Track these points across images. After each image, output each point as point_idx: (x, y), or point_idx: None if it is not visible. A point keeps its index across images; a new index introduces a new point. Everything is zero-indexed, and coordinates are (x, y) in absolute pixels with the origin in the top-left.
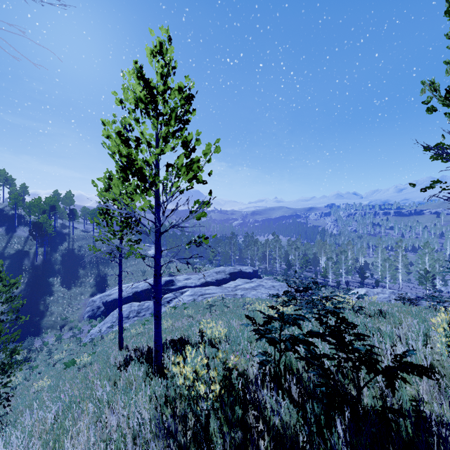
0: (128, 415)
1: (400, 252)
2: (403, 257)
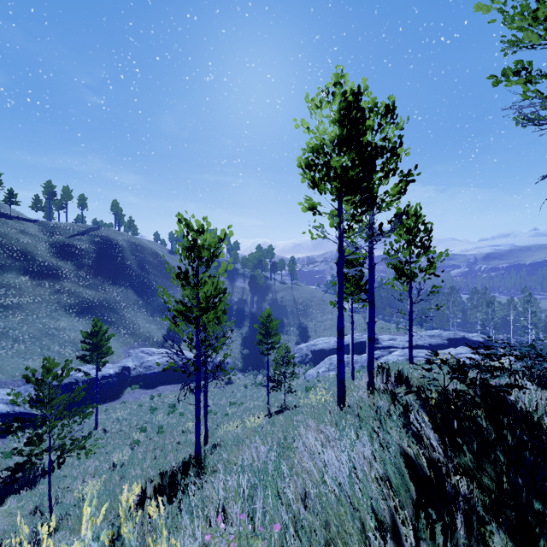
0: None
1: None
2: None
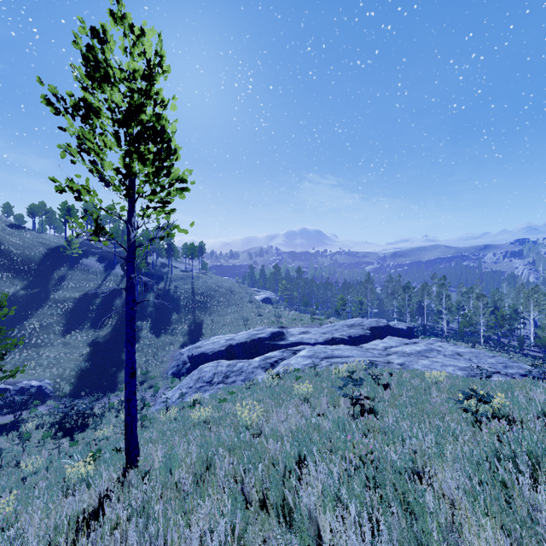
0: None
1: None
2: None
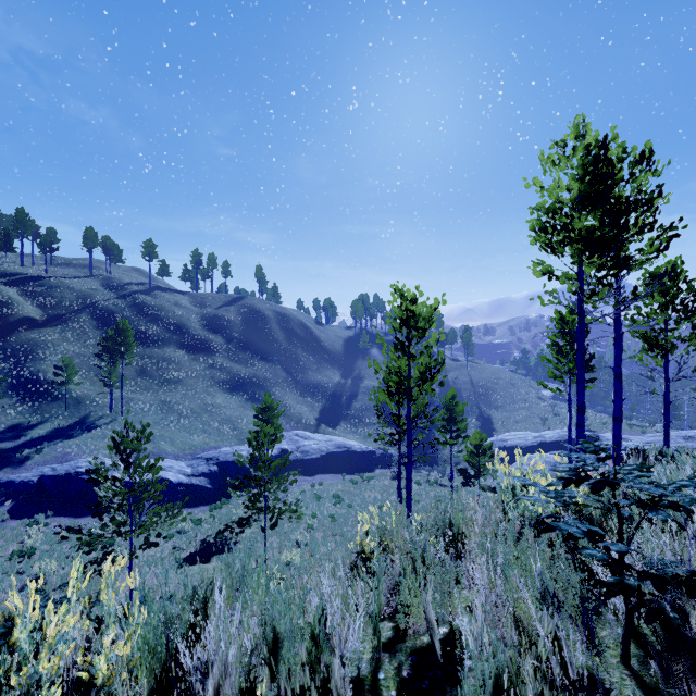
0: None
1: None
2: None
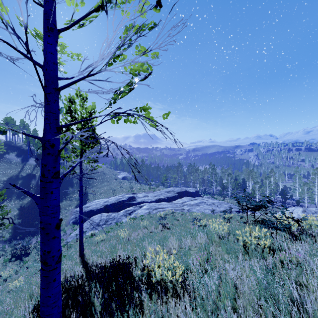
0: None
1: (316, 178)
2: None
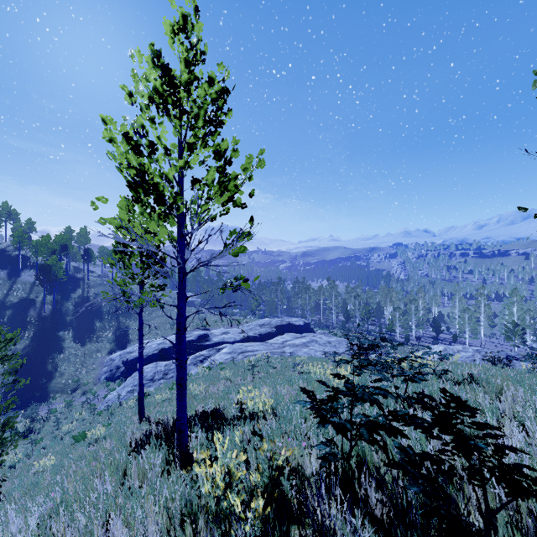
0: (133, 532)
1: (482, 300)
2: (486, 307)
